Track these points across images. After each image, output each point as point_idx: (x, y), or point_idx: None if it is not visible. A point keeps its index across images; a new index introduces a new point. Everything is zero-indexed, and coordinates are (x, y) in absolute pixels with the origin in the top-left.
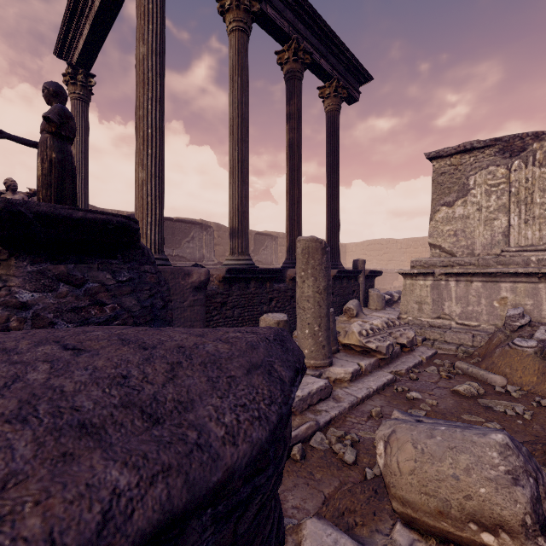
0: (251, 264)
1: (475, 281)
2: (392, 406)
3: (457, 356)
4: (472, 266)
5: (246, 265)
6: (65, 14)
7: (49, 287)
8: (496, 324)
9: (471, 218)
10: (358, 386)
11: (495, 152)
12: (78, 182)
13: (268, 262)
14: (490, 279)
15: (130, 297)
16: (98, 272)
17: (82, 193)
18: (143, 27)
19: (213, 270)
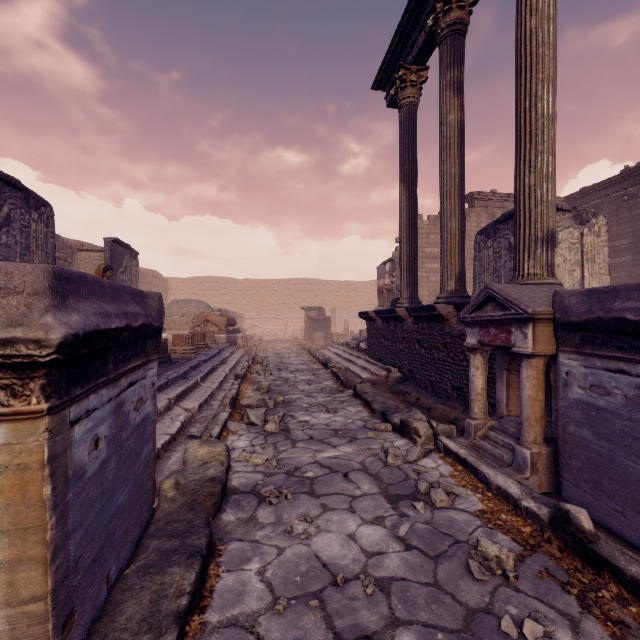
0: None
1: None
2: None
3: None
4: None
5: None
6: None
7: None
8: None
9: (560, 267)
10: None
11: (571, 217)
12: None
13: None
14: None
15: None
16: None
17: None
18: None
19: None
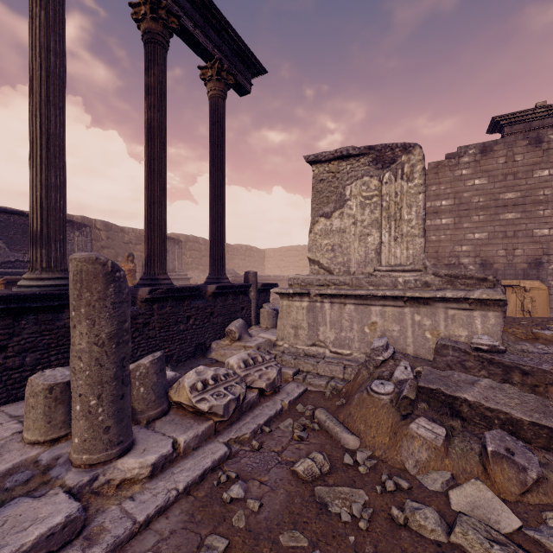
0: (64, 285)
1: (348, 303)
2: (190, 528)
3: (325, 395)
4: (346, 286)
5: (52, 287)
6: None
7: None
8: (367, 352)
9: (347, 232)
10: (157, 487)
11: (369, 161)
12: None
13: (169, 269)
14: (362, 302)
15: None
16: None
17: None
18: None
19: None
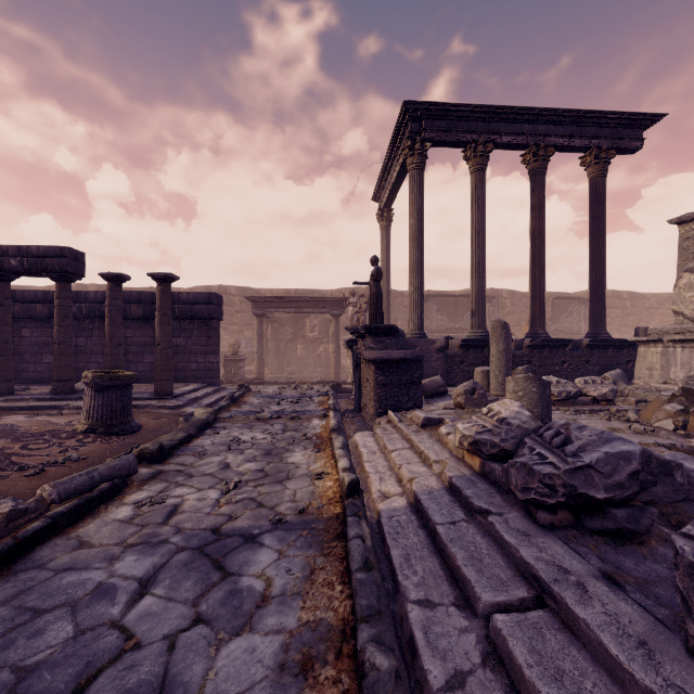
0: (485, 336)
1: None
2: None
3: None
4: None
5: (480, 336)
6: (377, 181)
7: (376, 344)
8: None
9: None
10: None
11: None
12: (384, 284)
13: (573, 331)
14: None
15: (395, 347)
16: (387, 340)
17: (386, 290)
18: (412, 210)
19: (456, 340)
